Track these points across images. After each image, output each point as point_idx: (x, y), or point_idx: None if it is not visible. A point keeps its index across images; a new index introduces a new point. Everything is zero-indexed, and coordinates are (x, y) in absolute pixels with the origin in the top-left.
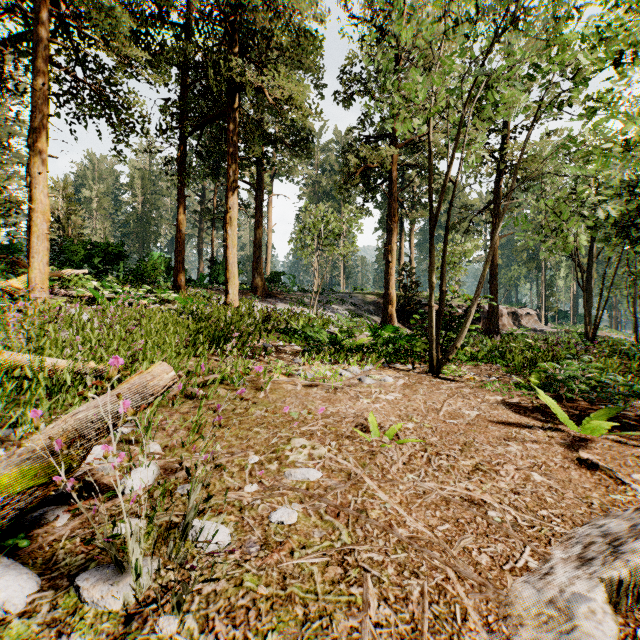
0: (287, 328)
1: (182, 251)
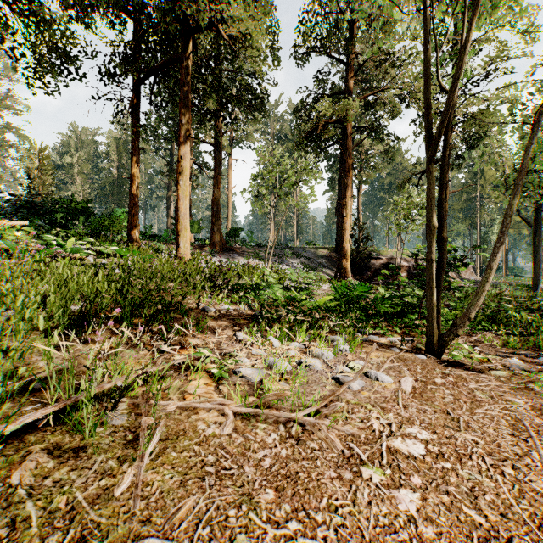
0: (237, 285)
1: (136, 204)
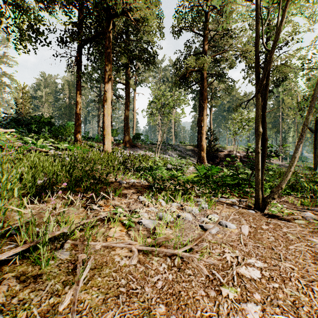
0: (139, 167)
1: (79, 119)
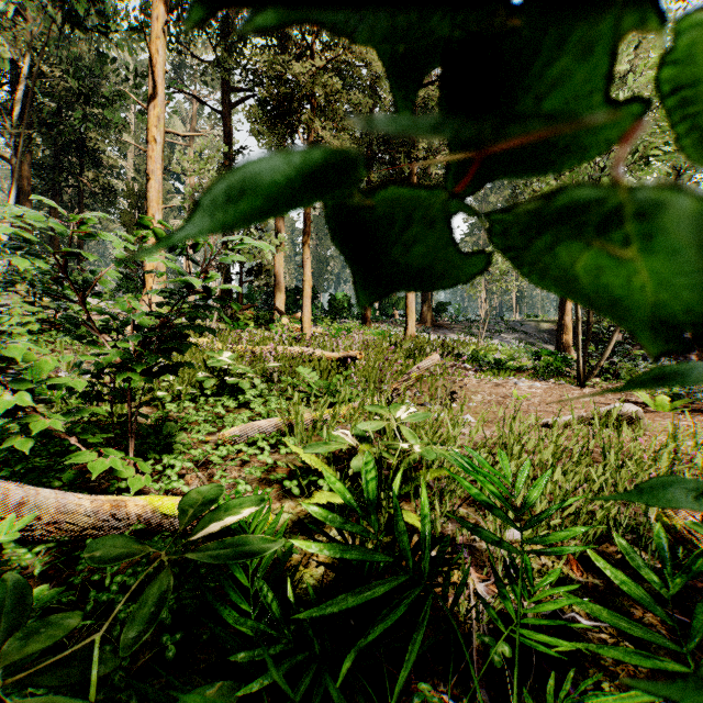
0: (459, 353)
1: None
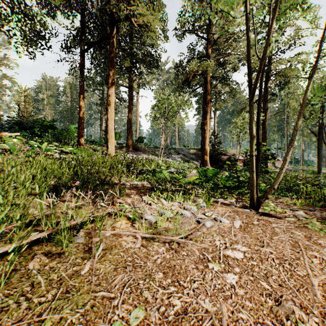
0: (142, 170)
1: (82, 123)
